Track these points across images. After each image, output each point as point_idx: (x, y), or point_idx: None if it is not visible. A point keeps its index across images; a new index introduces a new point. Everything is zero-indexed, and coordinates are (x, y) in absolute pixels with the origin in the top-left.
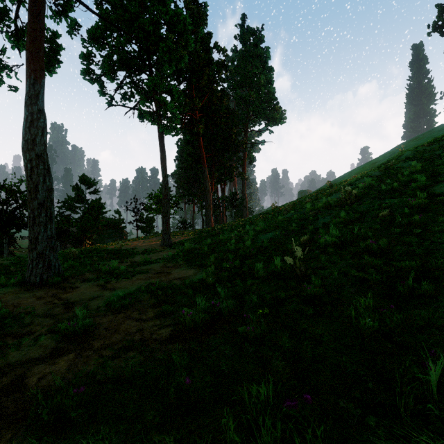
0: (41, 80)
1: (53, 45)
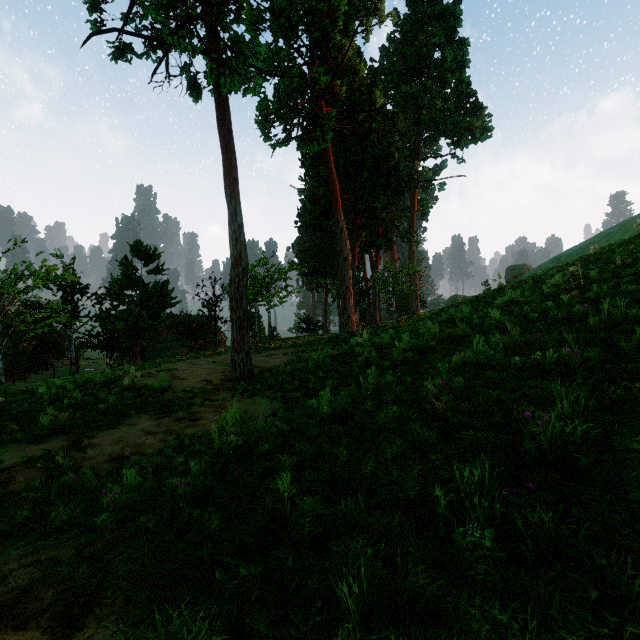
0: None
1: None
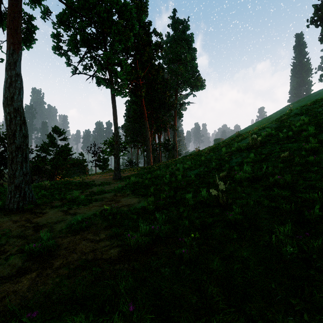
0: (18, 51)
1: (29, 26)
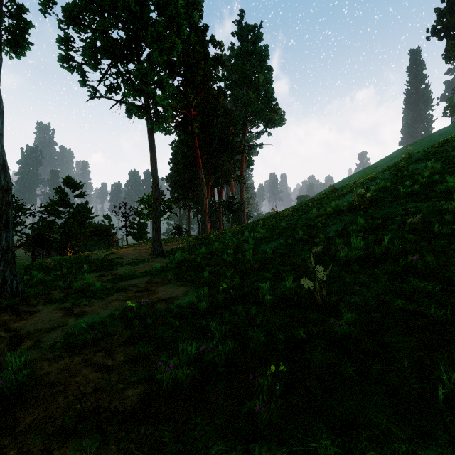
0: None
1: (19, 21)
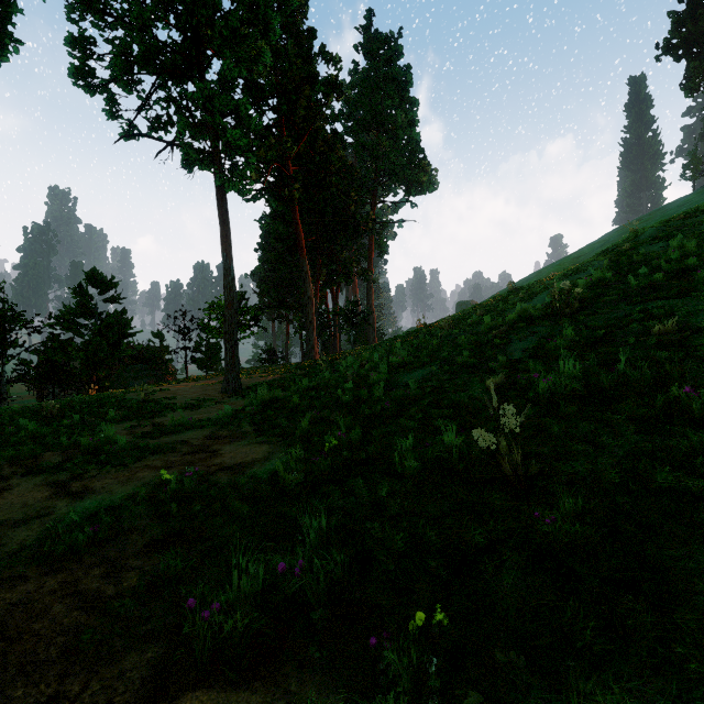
0: None
1: None
